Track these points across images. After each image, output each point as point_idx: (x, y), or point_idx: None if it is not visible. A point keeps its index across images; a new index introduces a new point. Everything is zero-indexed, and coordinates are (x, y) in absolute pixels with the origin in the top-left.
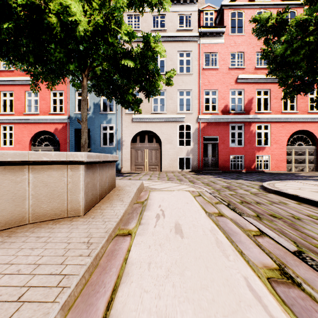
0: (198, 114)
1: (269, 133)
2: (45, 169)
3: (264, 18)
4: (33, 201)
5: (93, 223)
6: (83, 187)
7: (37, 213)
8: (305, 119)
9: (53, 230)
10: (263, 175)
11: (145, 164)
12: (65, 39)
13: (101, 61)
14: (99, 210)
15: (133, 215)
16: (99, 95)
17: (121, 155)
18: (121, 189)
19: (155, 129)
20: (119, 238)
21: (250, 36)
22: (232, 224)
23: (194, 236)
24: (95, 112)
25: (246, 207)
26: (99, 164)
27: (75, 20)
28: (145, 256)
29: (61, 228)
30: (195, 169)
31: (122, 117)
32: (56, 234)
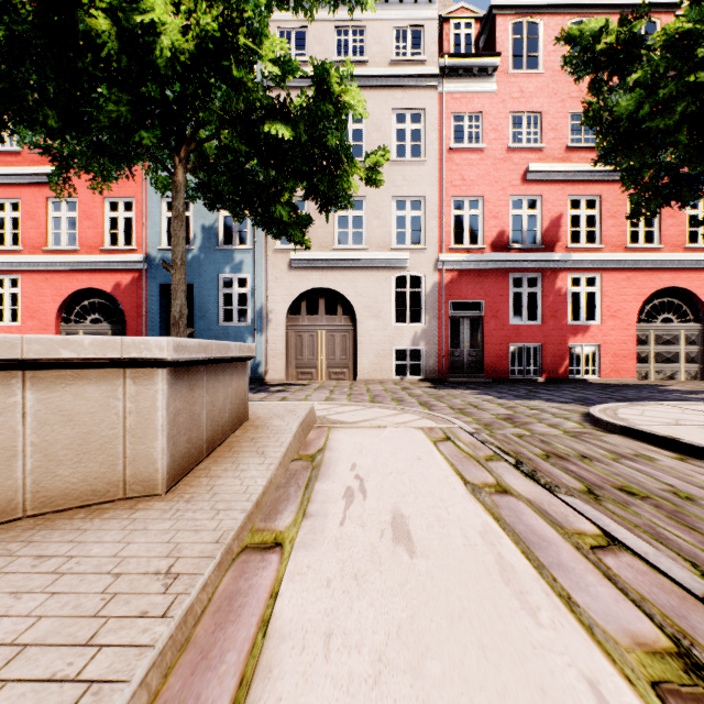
0: (438, 252)
1: (598, 294)
2: (67, 380)
3: (591, 32)
4: (34, 460)
5: (187, 516)
6: (164, 424)
7: (46, 491)
8: (679, 262)
9: (84, 536)
10: (586, 390)
11: (320, 365)
12: (130, 72)
13: (217, 127)
14: (206, 479)
15: (290, 492)
16: (213, 206)
17: (266, 344)
18: (262, 424)
19: (342, 286)
20: (252, 558)
21: (556, 75)
22: (534, 515)
23: (441, 551)
24: (206, 247)
25: (559, 469)
26: (207, 367)
27: (154, 25)
28: (318, 613)
29: (104, 530)
30: (431, 375)
31: (268, 257)
32: (88, 547)
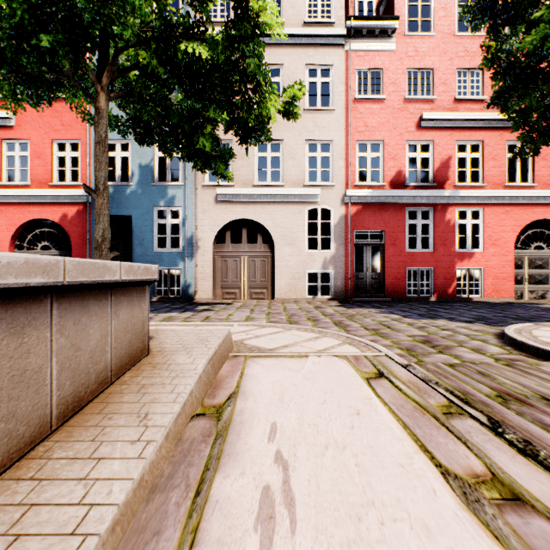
0: (344, 188)
1: (481, 225)
2: None
3: None
4: None
5: None
6: None
7: None
8: None
9: None
10: (478, 308)
11: (242, 286)
12: None
13: (134, 48)
14: (27, 486)
15: (167, 508)
16: (143, 141)
17: (195, 268)
18: (162, 361)
19: (262, 218)
20: None
21: (445, 37)
22: None
23: None
24: (143, 183)
25: (535, 424)
26: (62, 295)
27: None
28: None
29: None
30: (338, 294)
31: (197, 192)
32: None
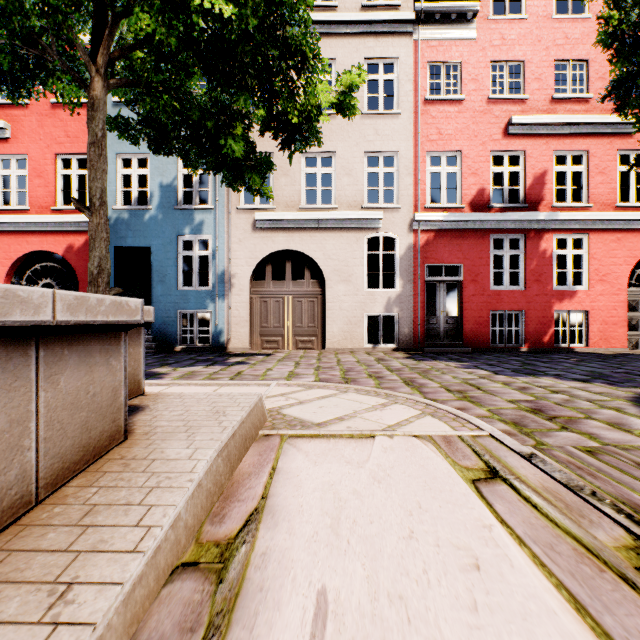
0: (412, 211)
1: (586, 257)
2: None
3: None
4: None
5: None
6: None
7: None
8: None
9: None
10: (587, 361)
11: (286, 333)
12: None
13: (135, 10)
14: None
15: None
16: (158, 148)
17: (228, 311)
18: (142, 453)
19: (310, 248)
20: None
21: (540, 21)
22: None
23: None
24: (165, 206)
25: None
26: None
27: None
28: None
29: None
30: (405, 343)
31: (231, 217)
32: None
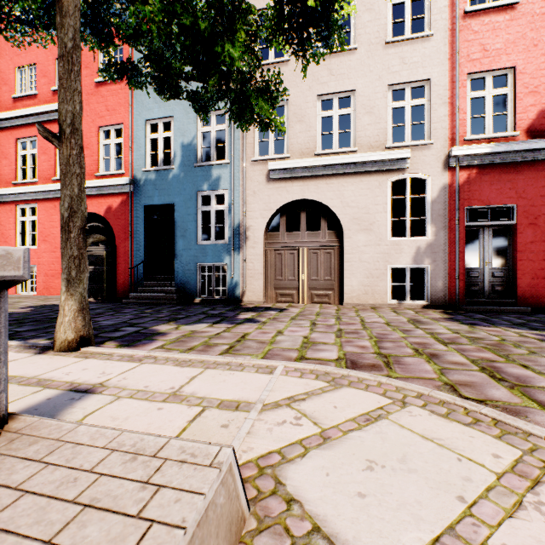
0: (448, 146)
1: None
2: None
3: None
4: None
5: None
6: None
7: None
8: None
9: None
10: None
11: (301, 286)
12: None
13: None
14: None
15: None
16: (162, 88)
17: (243, 264)
18: None
19: (326, 196)
20: None
21: None
22: None
23: None
24: (185, 165)
25: None
26: None
27: None
28: None
29: None
30: (439, 300)
31: (245, 170)
32: None
